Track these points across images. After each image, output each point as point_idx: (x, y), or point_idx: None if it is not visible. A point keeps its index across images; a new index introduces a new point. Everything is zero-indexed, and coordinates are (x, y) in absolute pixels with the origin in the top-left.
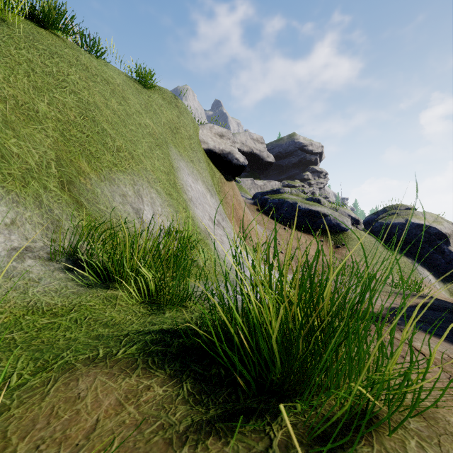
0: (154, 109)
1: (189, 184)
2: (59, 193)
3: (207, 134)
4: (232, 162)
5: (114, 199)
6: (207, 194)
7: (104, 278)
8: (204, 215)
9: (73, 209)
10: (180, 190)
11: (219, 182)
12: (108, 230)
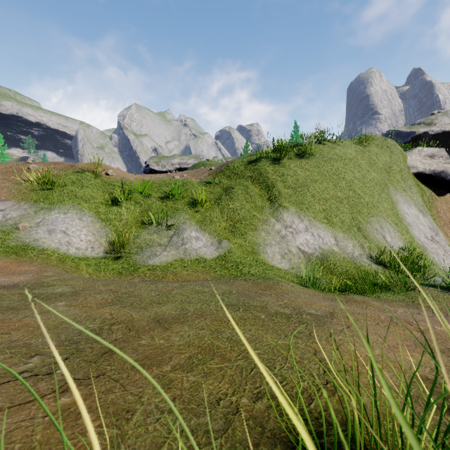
0: (373, 160)
1: (405, 212)
2: (358, 233)
3: (416, 158)
4: (445, 179)
5: (373, 232)
6: (419, 215)
7: (385, 267)
8: (420, 234)
9: (364, 239)
10: (401, 219)
11: (429, 199)
12: (377, 247)
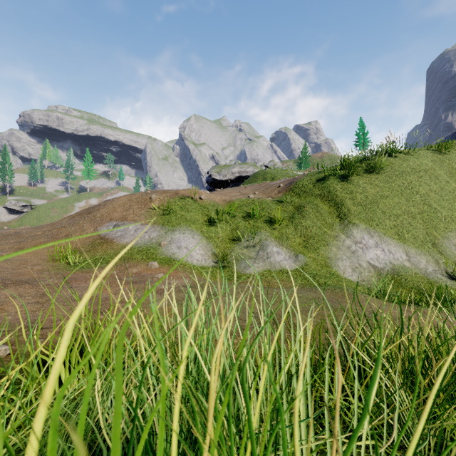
0: (454, 169)
1: None
2: (433, 249)
3: None
4: None
5: (451, 248)
6: None
7: None
8: None
9: (439, 255)
10: None
11: None
12: (454, 264)
